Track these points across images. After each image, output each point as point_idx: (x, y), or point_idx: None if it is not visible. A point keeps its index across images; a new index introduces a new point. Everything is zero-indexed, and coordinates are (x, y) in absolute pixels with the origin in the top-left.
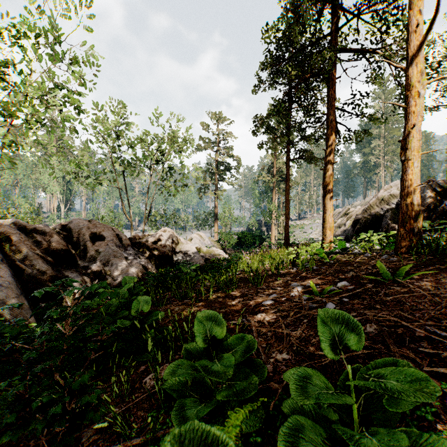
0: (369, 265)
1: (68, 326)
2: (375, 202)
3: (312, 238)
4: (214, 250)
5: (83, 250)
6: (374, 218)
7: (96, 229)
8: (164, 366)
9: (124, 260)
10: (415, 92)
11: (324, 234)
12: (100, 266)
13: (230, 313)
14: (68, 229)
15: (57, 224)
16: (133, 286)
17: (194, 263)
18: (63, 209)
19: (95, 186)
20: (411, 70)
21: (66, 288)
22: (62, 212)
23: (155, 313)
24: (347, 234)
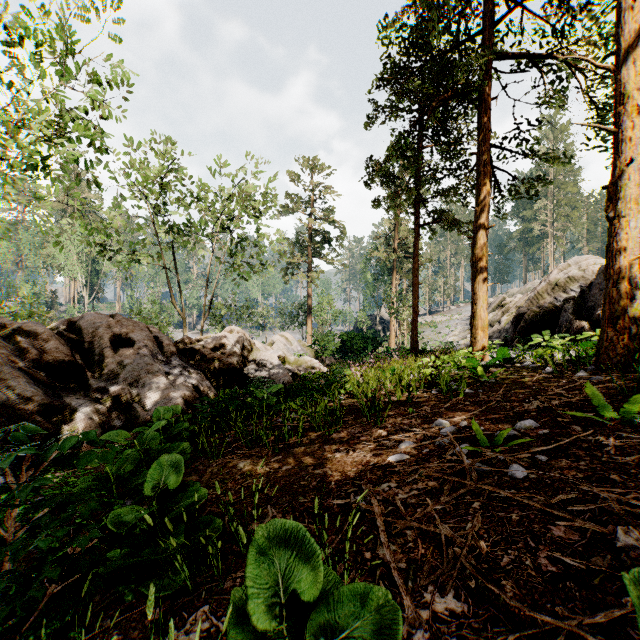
0: (560, 389)
1: (13, 522)
2: (545, 288)
3: (451, 342)
4: (305, 360)
5: (99, 362)
6: (547, 312)
7: (122, 329)
8: (199, 612)
9: (164, 377)
10: (633, 106)
11: (474, 336)
12: (124, 388)
13: (332, 478)
14: (77, 329)
15: (61, 321)
16: (175, 420)
17: (276, 380)
18: (86, 299)
19: (129, 265)
20: (624, 71)
21: (67, 423)
22: (85, 304)
23: (190, 490)
24: (505, 336)
